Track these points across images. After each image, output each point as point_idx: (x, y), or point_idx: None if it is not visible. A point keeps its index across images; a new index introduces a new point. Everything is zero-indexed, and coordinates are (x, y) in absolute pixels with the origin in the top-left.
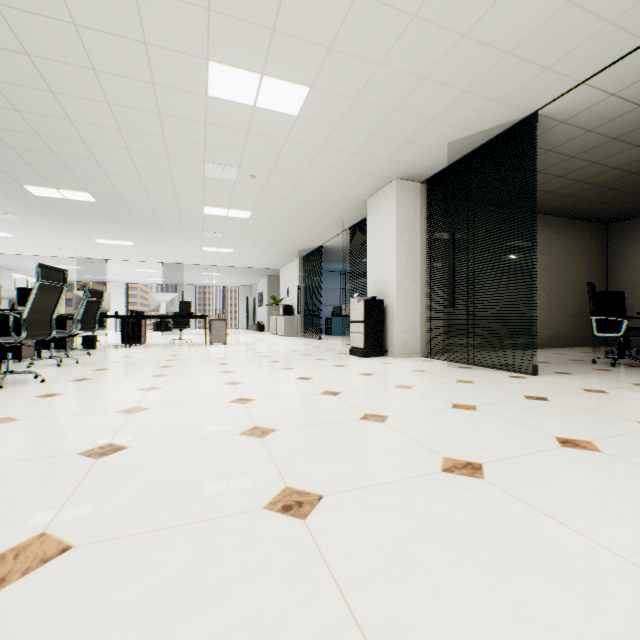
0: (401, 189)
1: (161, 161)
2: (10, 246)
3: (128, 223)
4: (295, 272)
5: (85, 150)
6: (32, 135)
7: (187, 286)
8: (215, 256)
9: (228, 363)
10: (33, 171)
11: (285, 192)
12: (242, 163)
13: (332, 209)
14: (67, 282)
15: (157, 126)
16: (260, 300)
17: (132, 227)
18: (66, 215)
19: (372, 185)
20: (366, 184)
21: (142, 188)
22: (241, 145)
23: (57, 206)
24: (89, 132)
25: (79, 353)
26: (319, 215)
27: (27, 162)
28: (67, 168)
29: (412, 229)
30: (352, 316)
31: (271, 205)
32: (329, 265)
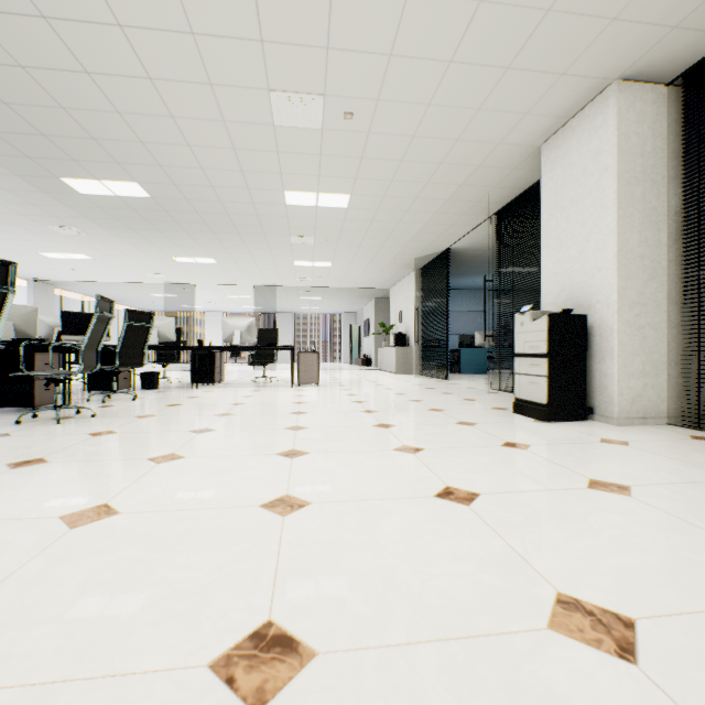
0: (626, 99)
1: (205, 100)
2: (97, 272)
3: (199, 230)
4: (410, 290)
5: (96, 93)
6: (16, 70)
7: (285, 314)
8: (310, 273)
9: (304, 426)
10: (57, 150)
11: (400, 146)
12: (328, 83)
13: (474, 176)
14: (14, 284)
15: (173, 2)
16: (366, 328)
17: (206, 236)
18: (128, 223)
19: (560, 107)
20: (549, 105)
21: (196, 165)
22: (322, 30)
23: (113, 210)
24: (82, 45)
25: (128, 396)
26: (451, 191)
27: (41, 133)
28: (92, 137)
29: (649, 176)
30: (519, 345)
31: (378, 178)
32: (455, 280)
